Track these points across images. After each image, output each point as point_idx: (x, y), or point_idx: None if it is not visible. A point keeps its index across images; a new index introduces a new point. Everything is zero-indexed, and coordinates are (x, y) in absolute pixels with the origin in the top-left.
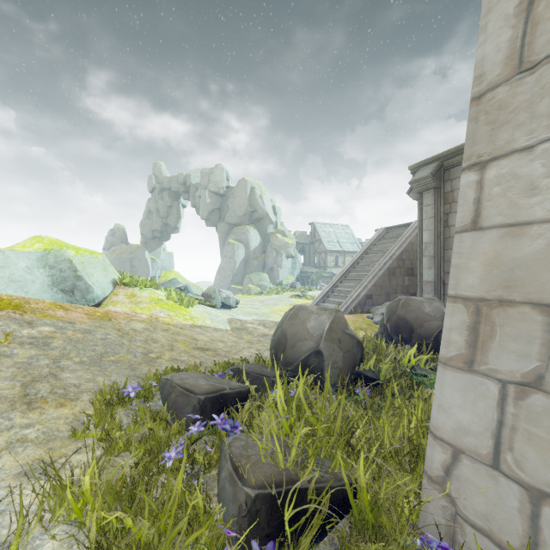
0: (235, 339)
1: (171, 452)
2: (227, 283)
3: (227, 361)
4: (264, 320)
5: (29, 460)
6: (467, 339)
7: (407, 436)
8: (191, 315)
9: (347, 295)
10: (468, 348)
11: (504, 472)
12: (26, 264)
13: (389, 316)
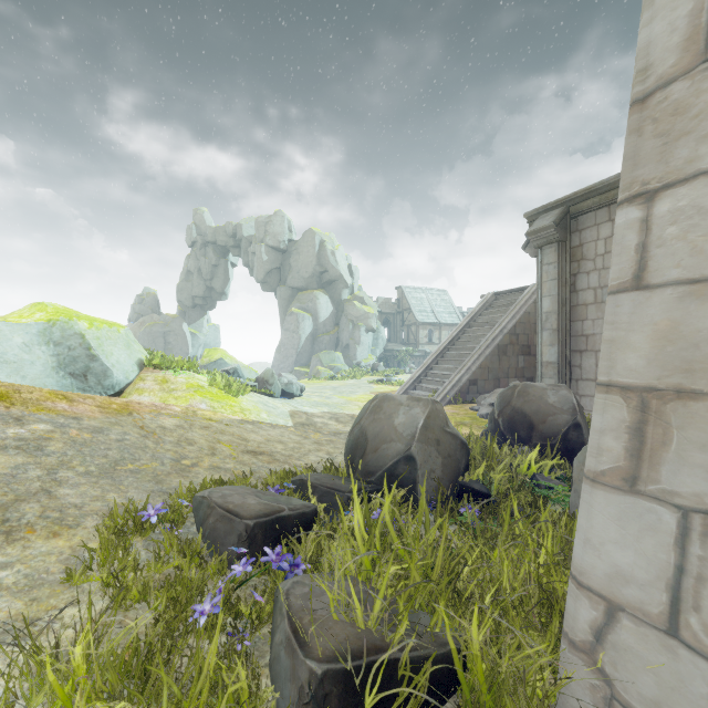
0: (298, 438)
1: (204, 604)
2: (289, 364)
3: (287, 469)
4: (337, 412)
5: (2, 617)
6: (628, 445)
7: (535, 578)
8: (241, 407)
9: (445, 380)
10: (629, 459)
11: (687, 642)
12: (23, 339)
13: (502, 408)
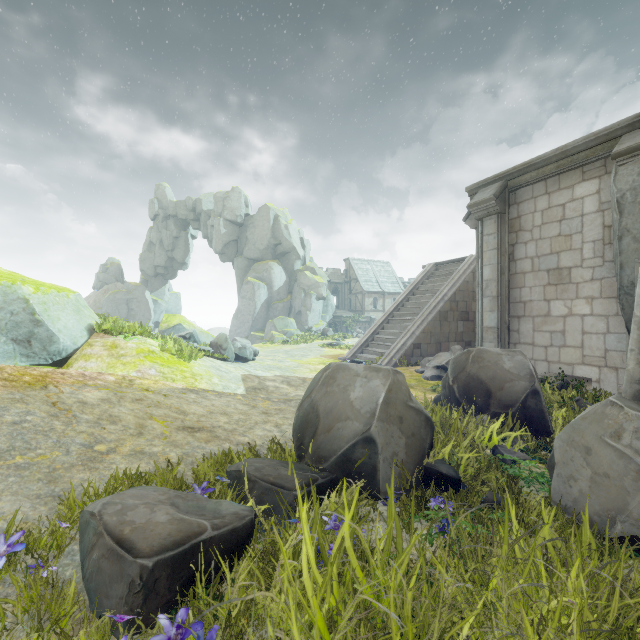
0: (245, 408)
1: None
2: (245, 329)
3: (227, 448)
4: (289, 376)
5: None
6: None
7: None
8: (192, 372)
9: (390, 344)
10: None
11: None
12: None
13: (456, 374)
